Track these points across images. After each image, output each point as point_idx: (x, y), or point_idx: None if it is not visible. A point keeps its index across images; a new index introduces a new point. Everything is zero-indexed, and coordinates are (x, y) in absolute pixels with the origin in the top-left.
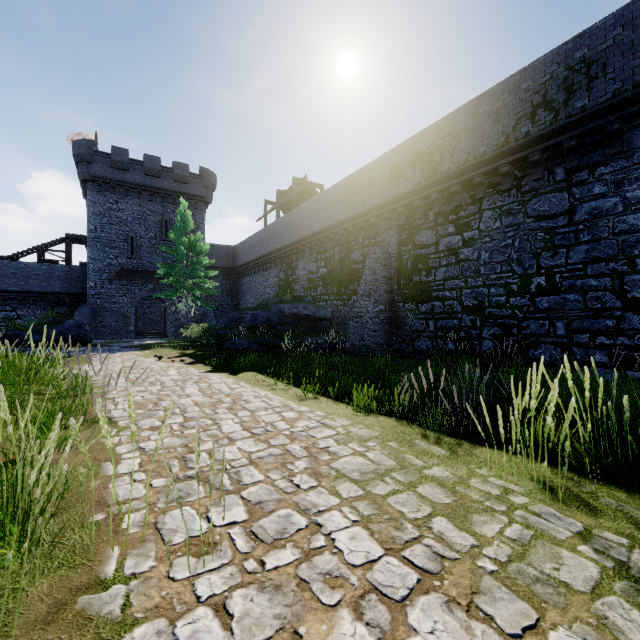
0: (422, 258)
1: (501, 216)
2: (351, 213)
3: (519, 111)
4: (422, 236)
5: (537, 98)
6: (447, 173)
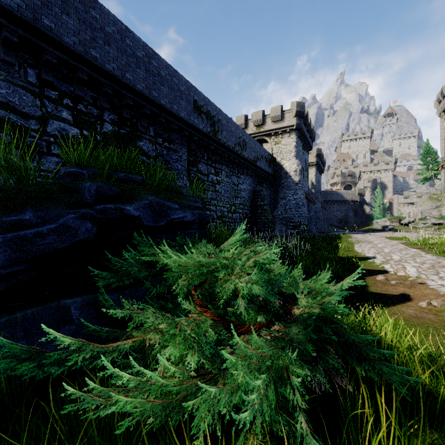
0: (202, 181)
1: (227, 176)
2: (156, 98)
3: (236, 140)
4: (202, 166)
5: (239, 140)
6: (221, 142)
